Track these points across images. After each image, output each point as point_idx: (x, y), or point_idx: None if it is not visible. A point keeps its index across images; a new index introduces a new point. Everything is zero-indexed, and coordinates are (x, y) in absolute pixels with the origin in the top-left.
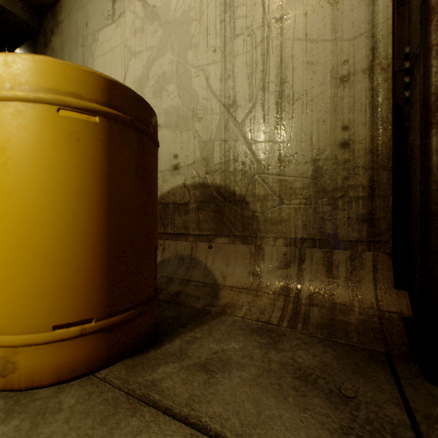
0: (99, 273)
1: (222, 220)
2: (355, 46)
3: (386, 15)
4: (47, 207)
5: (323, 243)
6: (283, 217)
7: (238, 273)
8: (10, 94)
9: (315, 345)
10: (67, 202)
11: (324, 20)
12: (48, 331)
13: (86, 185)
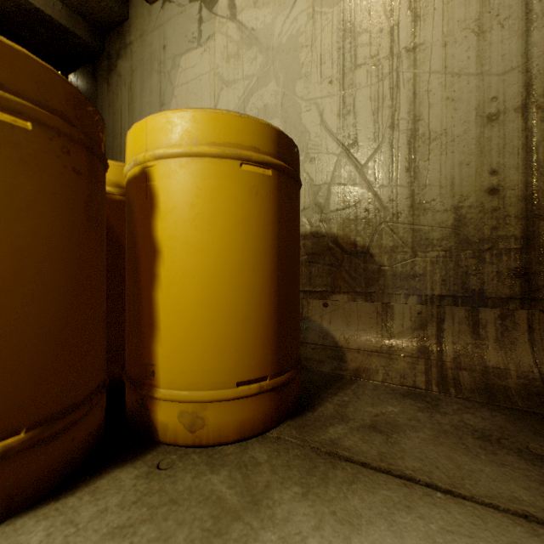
0: (272, 330)
1: (340, 274)
2: (505, 82)
3: (543, 48)
4: (232, 262)
5: (466, 300)
6: (417, 272)
7: (363, 334)
8: (200, 151)
9: (478, 409)
10: (248, 258)
11: (467, 52)
12: (232, 387)
13: (262, 240)
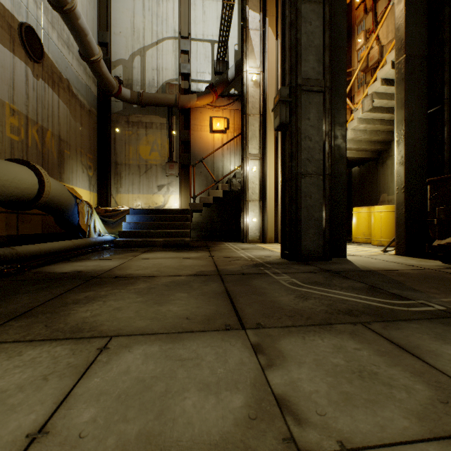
0: None
1: None
2: None
3: None
4: None
5: None
6: None
7: None
8: None
9: None
10: None
11: None
12: None
13: None
